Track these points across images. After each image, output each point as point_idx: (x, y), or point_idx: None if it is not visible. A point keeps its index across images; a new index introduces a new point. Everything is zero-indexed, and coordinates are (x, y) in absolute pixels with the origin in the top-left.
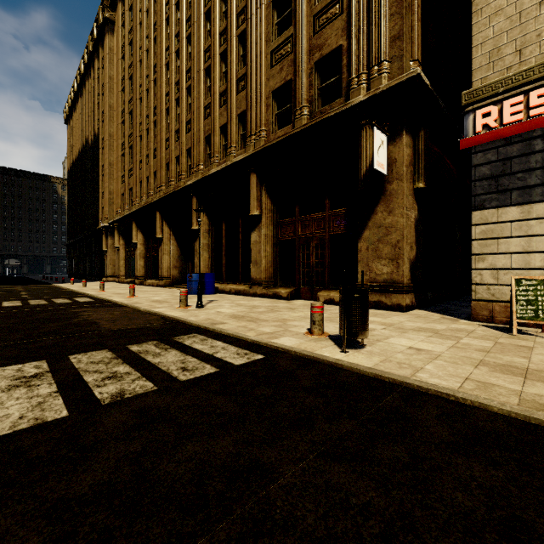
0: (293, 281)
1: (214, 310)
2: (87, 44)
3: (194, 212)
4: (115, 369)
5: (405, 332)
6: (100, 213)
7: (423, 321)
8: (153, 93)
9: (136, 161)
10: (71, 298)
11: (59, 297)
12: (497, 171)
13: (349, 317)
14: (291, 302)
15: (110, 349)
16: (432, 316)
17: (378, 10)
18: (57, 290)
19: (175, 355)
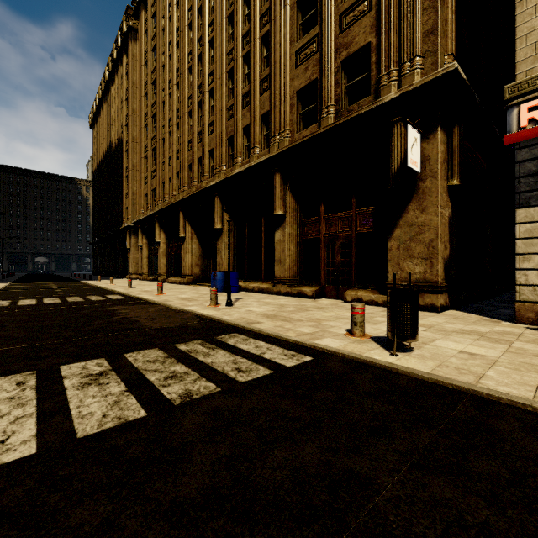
0: (318, 280)
1: (244, 309)
2: (112, 52)
3: (217, 211)
4: (172, 368)
5: (449, 335)
6: (124, 213)
7: (463, 323)
8: (175, 97)
9: (159, 163)
10: (104, 296)
11: (91, 294)
12: None
13: (399, 320)
14: (317, 301)
15: (159, 348)
16: (470, 317)
17: (410, 5)
18: (87, 287)
19: (224, 355)
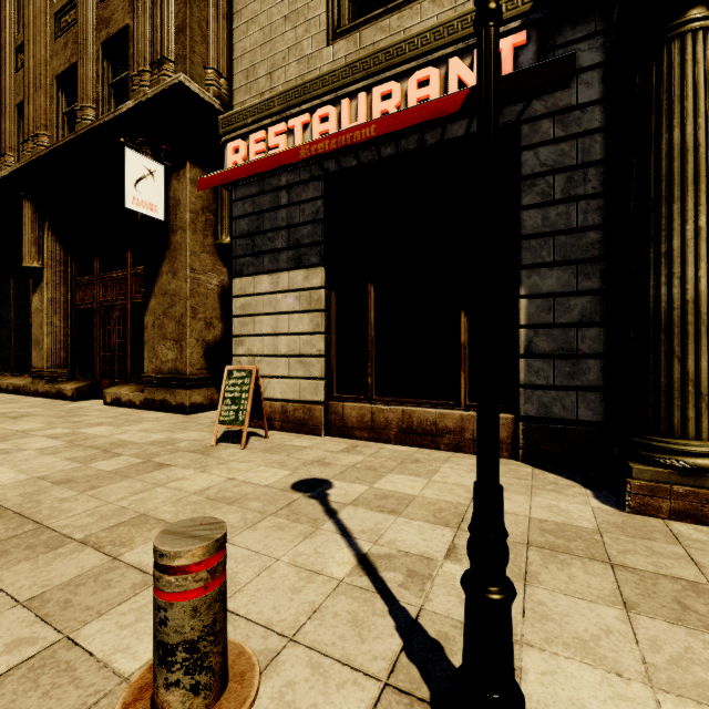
0: (93, 372)
1: None
2: None
3: None
4: None
5: (55, 453)
6: None
7: (162, 429)
8: None
9: None
10: None
11: None
12: (254, 227)
13: None
14: (70, 404)
15: None
16: (206, 419)
17: None
18: None
19: None
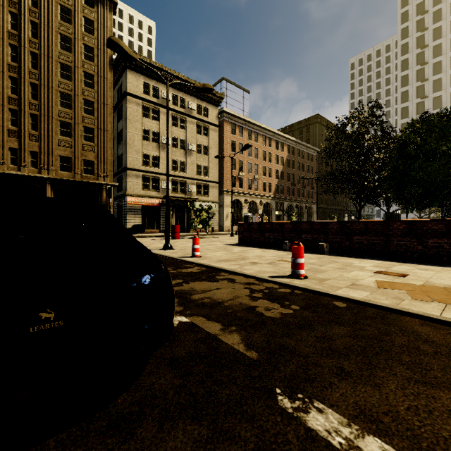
0: None
1: None
2: None
3: None
4: None
5: None
6: None
7: None
8: None
9: None
10: None
11: None
12: (131, 208)
13: None
14: None
15: None
16: None
17: (106, 161)
18: None
19: None
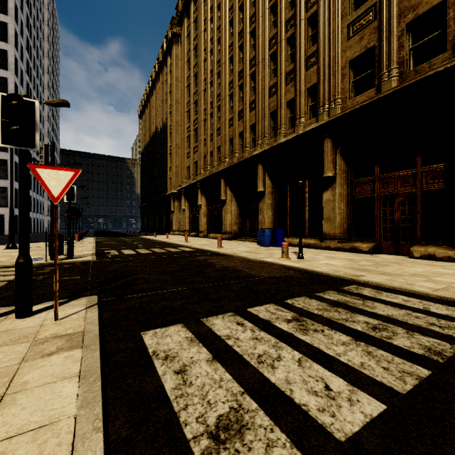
0: (371, 236)
1: (320, 262)
2: (158, 56)
3: (259, 177)
4: (359, 319)
5: None
6: (168, 183)
7: None
8: (216, 84)
9: (201, 140)
10: (176, 248)
11: (164, 246)
12: None
13: None
14: (377, 256)
15: (307, 296)
16: None
17: None
18: (152, 241)
19: (388, 308)
